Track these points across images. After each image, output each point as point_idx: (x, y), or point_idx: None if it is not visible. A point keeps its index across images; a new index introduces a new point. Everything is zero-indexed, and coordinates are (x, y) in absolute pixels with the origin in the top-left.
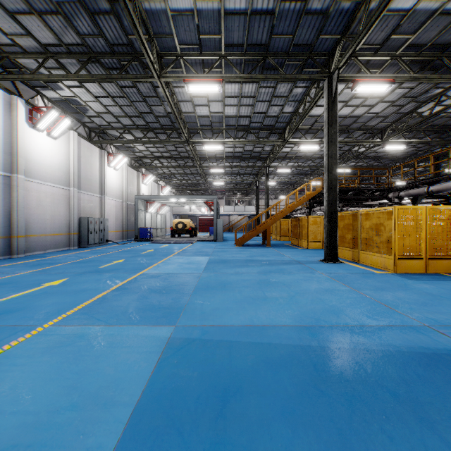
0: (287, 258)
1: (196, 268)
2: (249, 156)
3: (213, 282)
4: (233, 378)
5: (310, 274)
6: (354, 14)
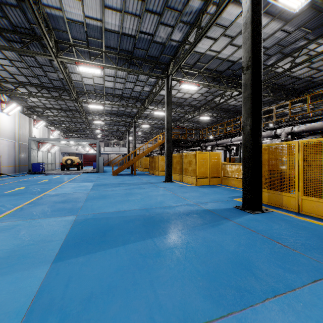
0: (145, 181)
1: (85, 189)
2: (122, 114)
3: (97, 195)
4: (109, 227)
5: (155, 188)
6: (178, 48)
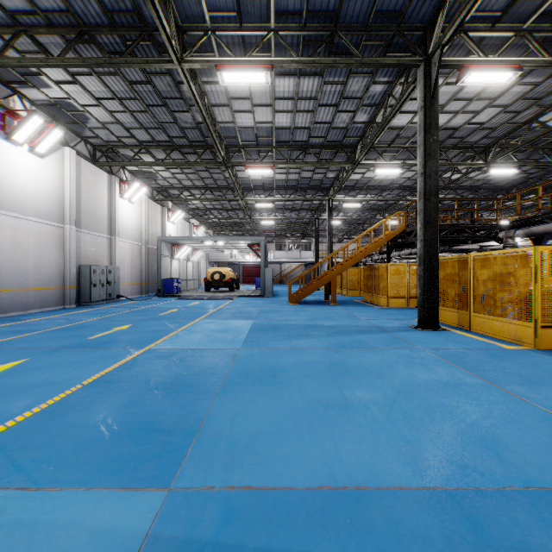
0: (364, 323)
1: (233, 339)
2: (306, 186)
3: (255, 367)
4: None
5: (406, 351)
6: None
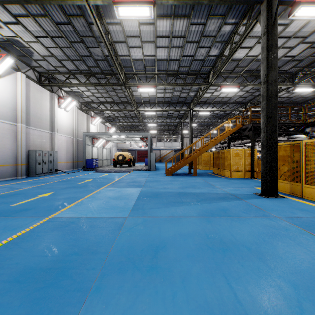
0: (220, 191)
1: (123, 206)
2: (176, 101)
3: (138, 241)
4: None
5: (267, 220)
6: None
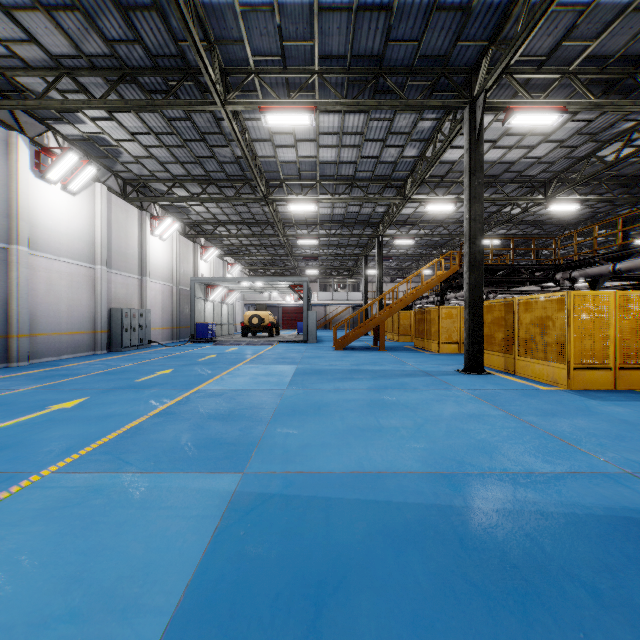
0: (410, 368)
1: (278, 382)
2: (353, 221)
3: (301, 403)
4: (333, 562)
5: (444, 391)
6: (509, 10)
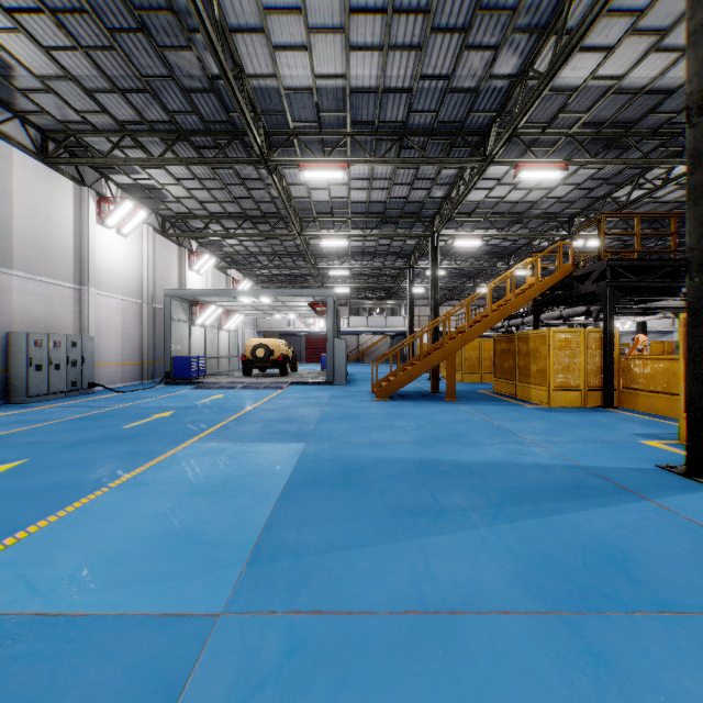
0: (547, 456)
1: (225, 537)
2: (398, 214)
3: None
4: None
5: None
6: None
